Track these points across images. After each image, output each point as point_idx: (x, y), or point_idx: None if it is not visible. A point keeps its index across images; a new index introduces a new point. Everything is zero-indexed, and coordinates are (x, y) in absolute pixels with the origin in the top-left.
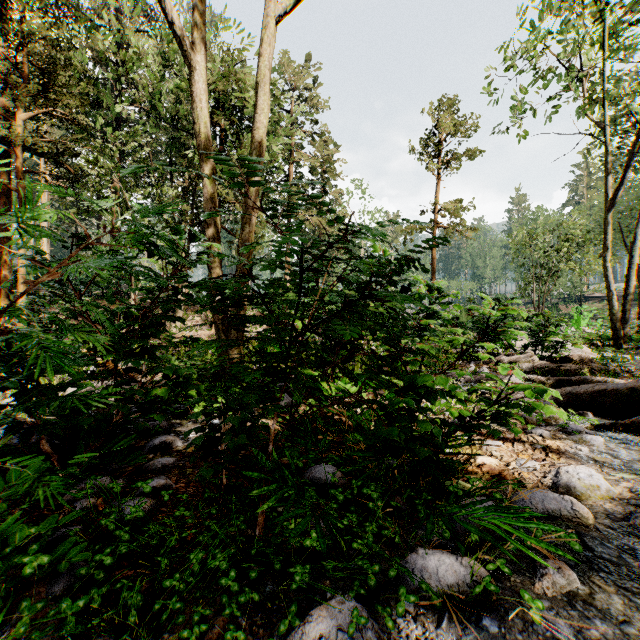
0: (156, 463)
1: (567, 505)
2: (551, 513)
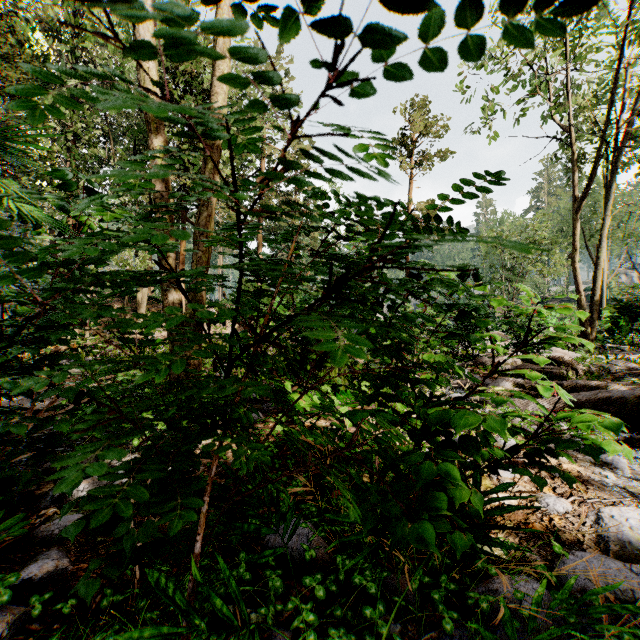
0: (51, 527)
1: (639, 582)
2: (620, 596)
